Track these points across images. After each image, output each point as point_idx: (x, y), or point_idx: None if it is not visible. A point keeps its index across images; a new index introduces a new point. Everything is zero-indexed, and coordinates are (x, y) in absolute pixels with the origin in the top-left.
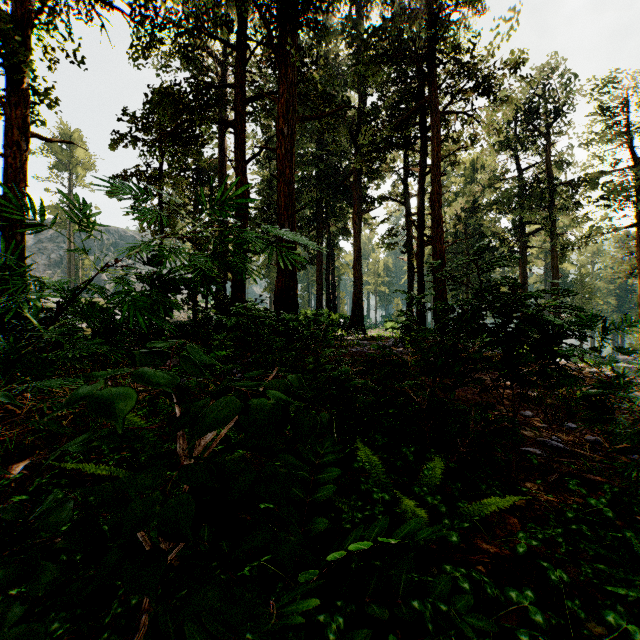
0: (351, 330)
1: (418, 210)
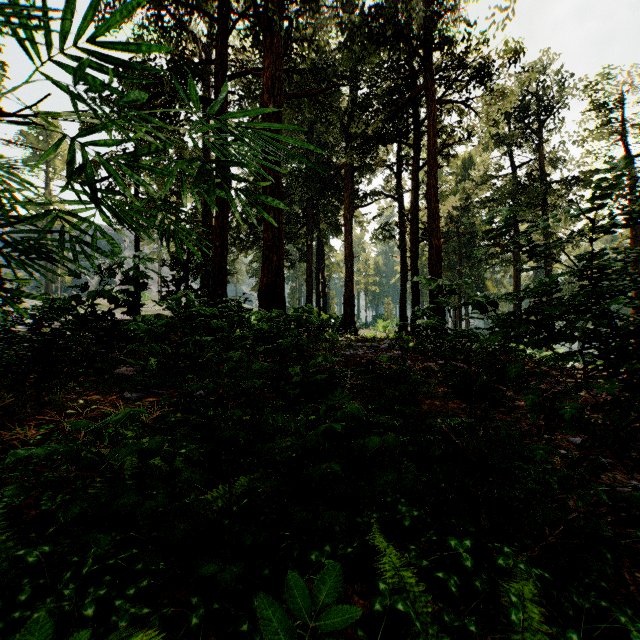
0: (343, 331)
1: (412, 205)
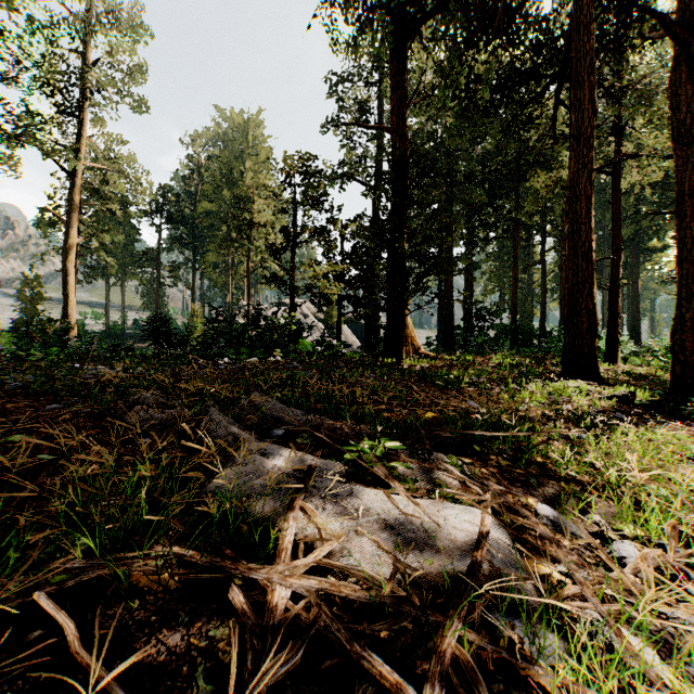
0: None
1: None
